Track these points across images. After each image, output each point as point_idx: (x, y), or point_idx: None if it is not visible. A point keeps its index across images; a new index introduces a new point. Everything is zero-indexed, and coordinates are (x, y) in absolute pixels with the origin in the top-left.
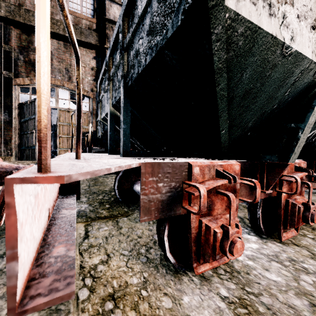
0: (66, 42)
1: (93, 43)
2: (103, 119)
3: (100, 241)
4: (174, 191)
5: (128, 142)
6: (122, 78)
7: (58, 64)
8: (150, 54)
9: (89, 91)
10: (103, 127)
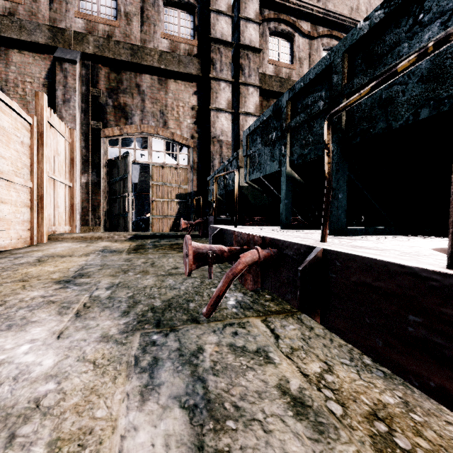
0: (161, 77)
1: (194, 73)
2: (255, 180)
3: (300, 344)
4: None
5: (343, 216)
6: (335, 133)
7: (151, 107)
8: (432, 107)
9: (188, 139)
10: (225, 187)
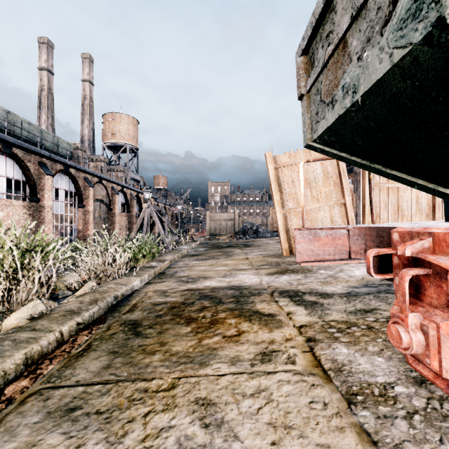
0: None
1: None
2: None
3: None
4: (387, 256)
5: None
6: None
7: None
8: None
9: None
10: None
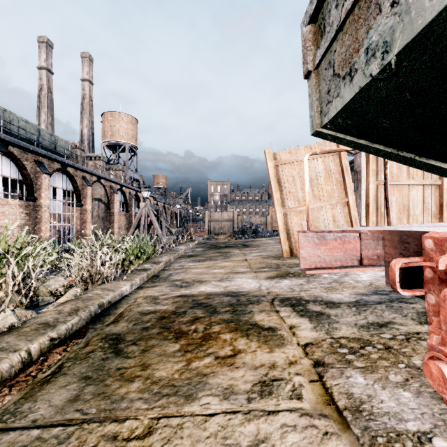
0: None
1: None
2: None
3: None
4: (414, 267)
5: None
6: None
7: None
8: None
9: None
10: None
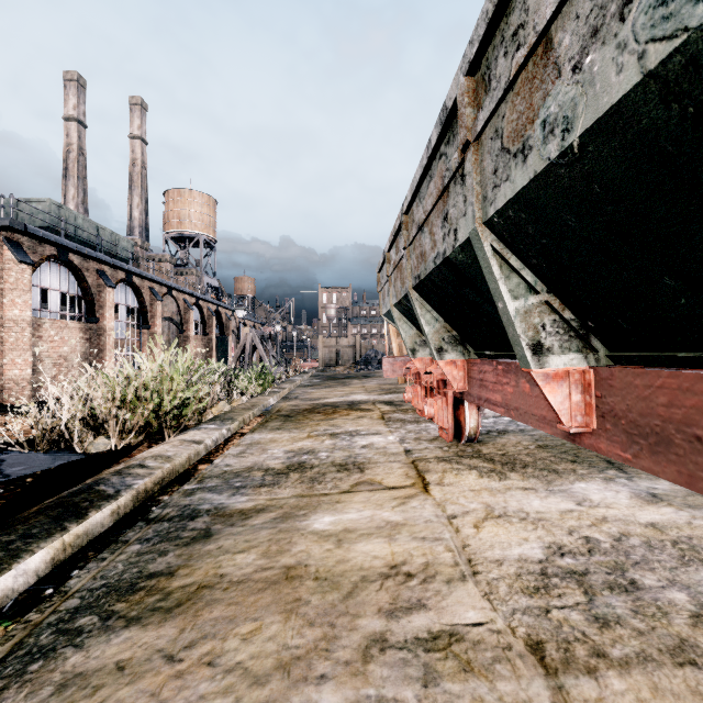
0: None
1: None
2: None
3: None
4: None
5: None
6: None
7: None
8: None
9: None
10: None
